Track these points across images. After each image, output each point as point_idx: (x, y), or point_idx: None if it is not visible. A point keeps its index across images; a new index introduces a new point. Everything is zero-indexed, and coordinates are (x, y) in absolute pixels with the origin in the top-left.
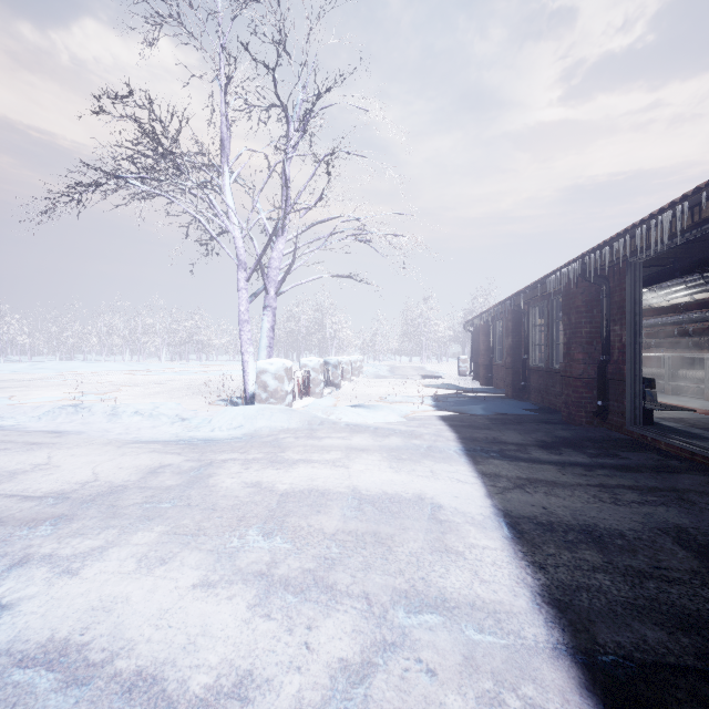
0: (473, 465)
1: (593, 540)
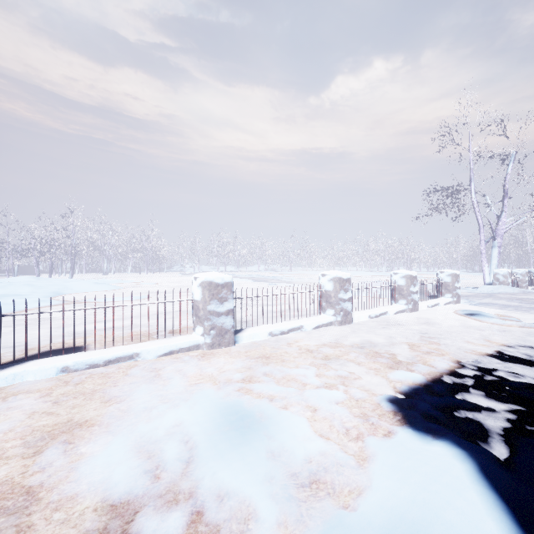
0: None
1: None
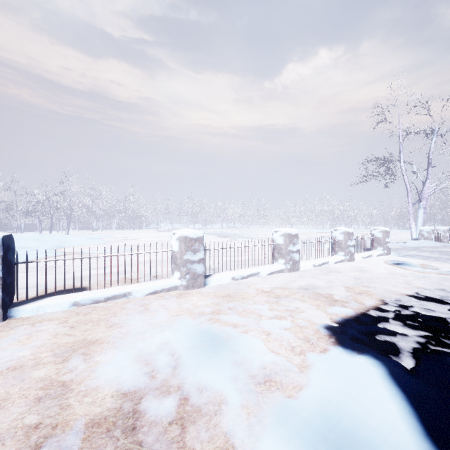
0: None
1: None
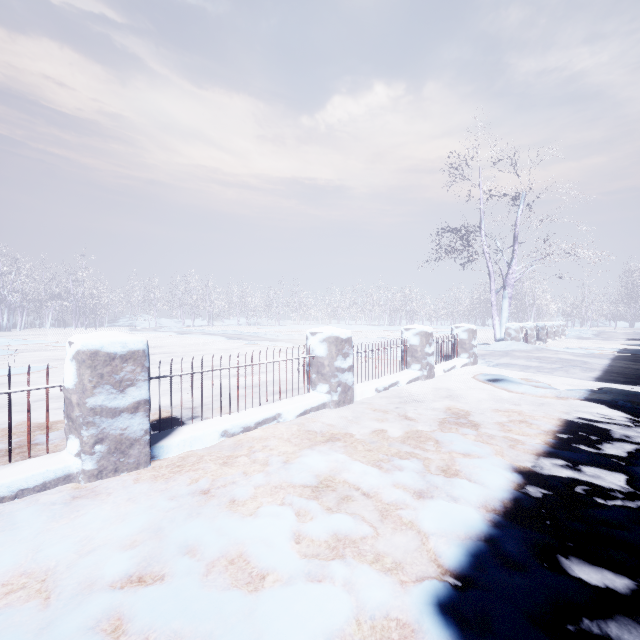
0: (611, 360)
1: (636, 369)
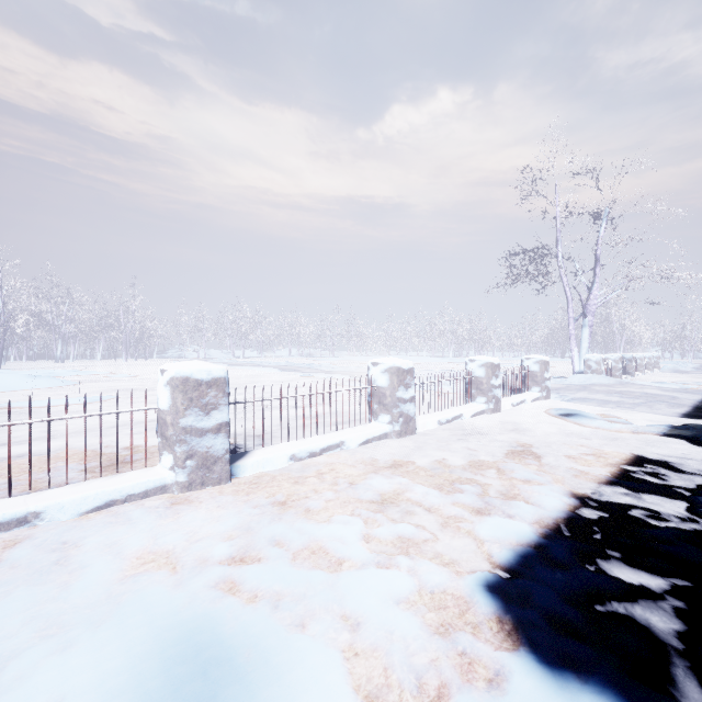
0: None
1: None
